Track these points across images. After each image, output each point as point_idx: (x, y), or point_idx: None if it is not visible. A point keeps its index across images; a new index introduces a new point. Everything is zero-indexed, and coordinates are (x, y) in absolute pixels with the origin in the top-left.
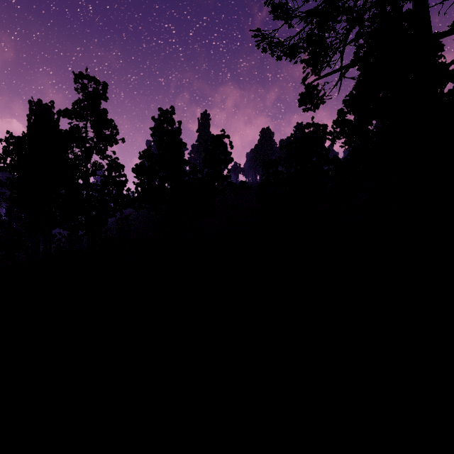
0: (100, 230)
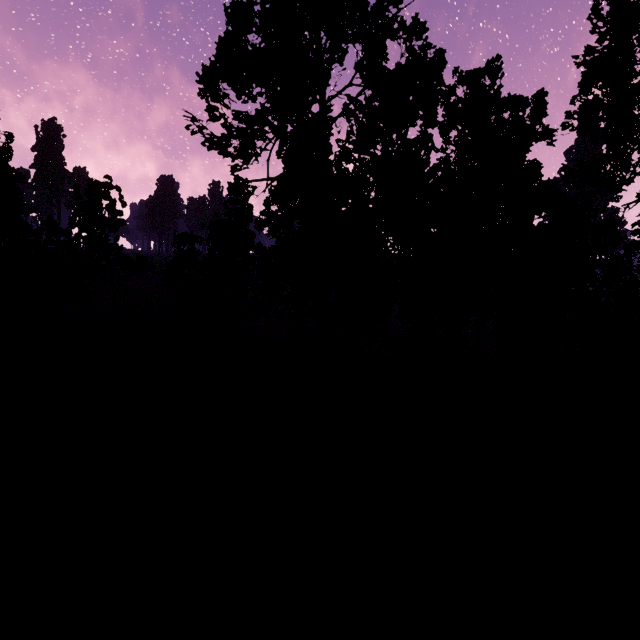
0: None
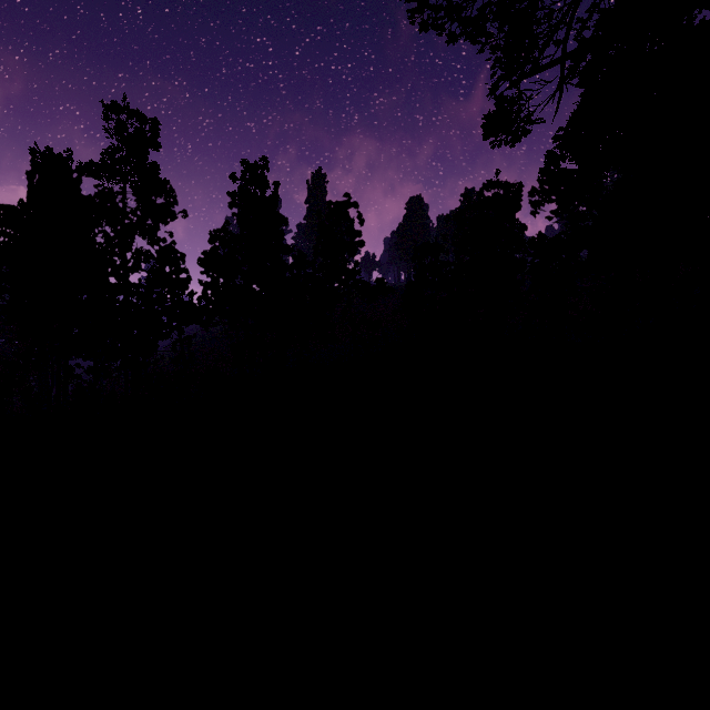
0: (145, 360)
